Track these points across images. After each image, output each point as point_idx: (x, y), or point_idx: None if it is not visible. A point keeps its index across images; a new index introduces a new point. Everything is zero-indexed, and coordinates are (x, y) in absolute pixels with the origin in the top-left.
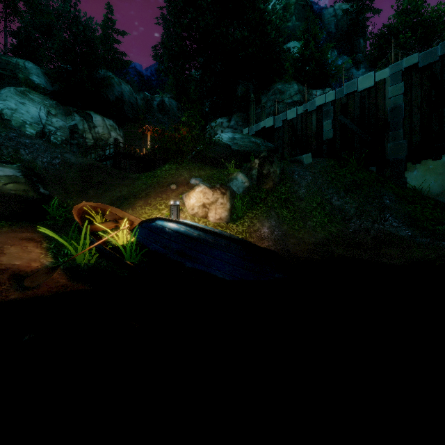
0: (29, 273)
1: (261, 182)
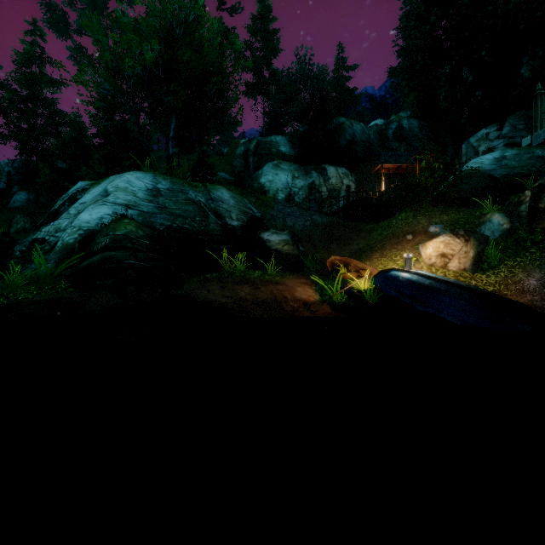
0: (310, 303)
1: (536, 219)
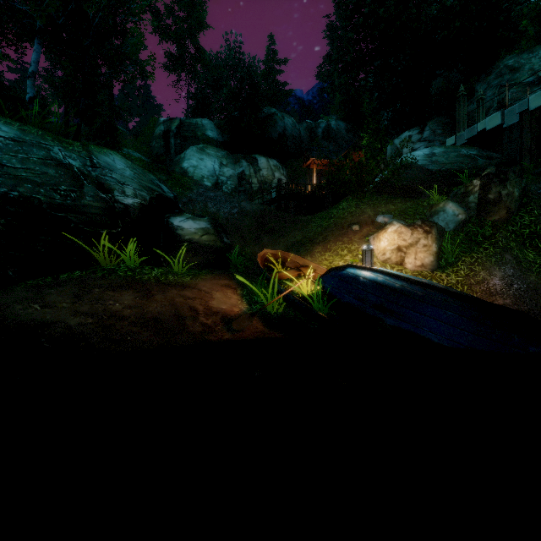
0: (233, 317)
1: (485, 212)
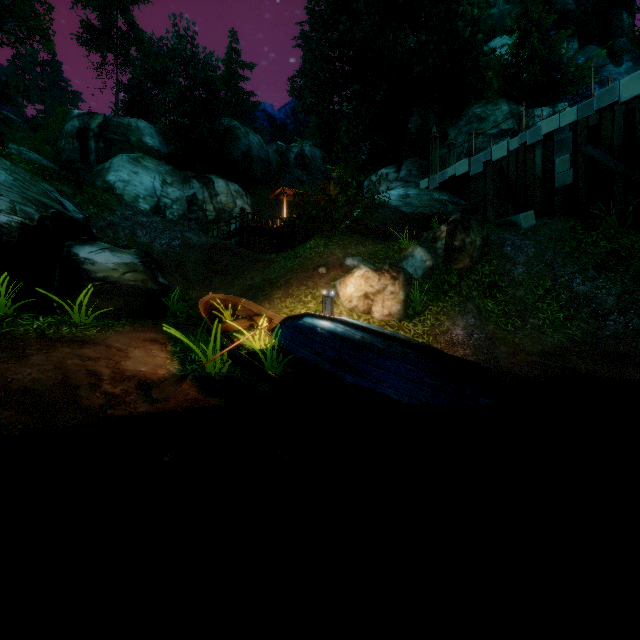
0: (156, 382)
1: (451, 259)
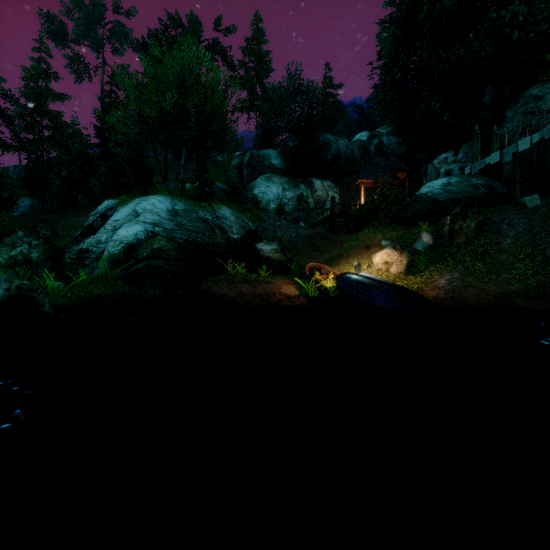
0: (292, 297)
1: (453, 237)
